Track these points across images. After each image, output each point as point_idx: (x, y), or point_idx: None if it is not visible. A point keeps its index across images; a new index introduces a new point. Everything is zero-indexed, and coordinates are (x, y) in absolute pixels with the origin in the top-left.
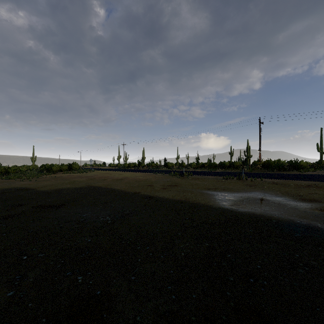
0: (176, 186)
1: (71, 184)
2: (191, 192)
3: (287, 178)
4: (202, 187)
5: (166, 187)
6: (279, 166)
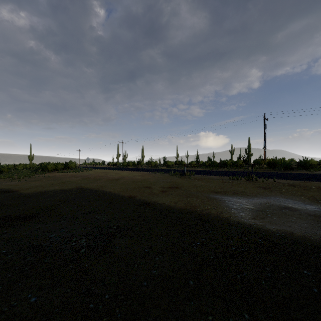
0: (177, 188)
1: (60, 185)
2: (196, 196)
3: (302, 179)
4: (208, 189)
5: (166, 189)
6: (287, 165)
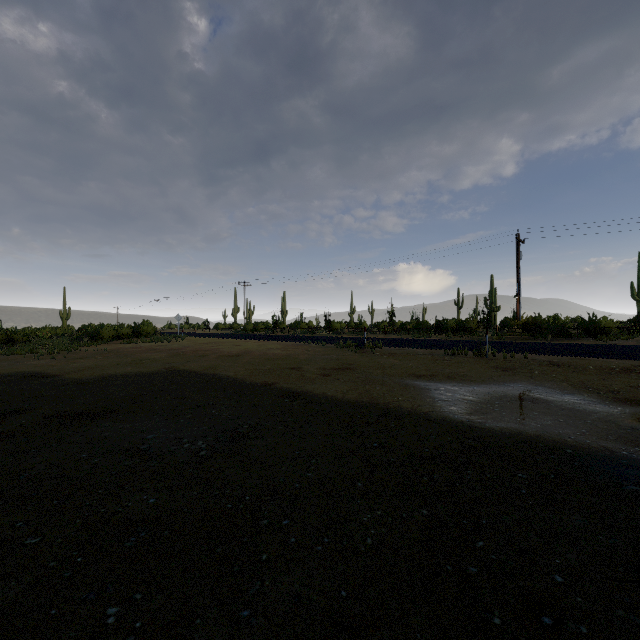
0: (350, 370)
1: (134, 366)
2: (382, 382)
3: (577, 353)
4: (404, 371)
5: (330, 372)
6: (558, 328)
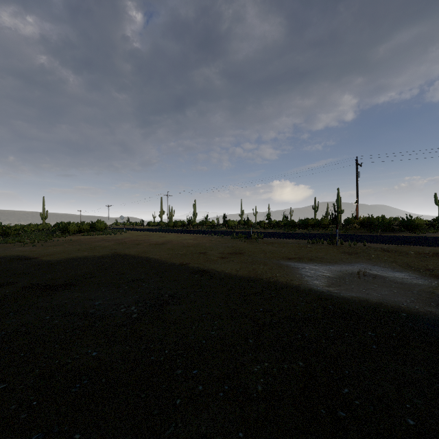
0: (241, 254)
1: (90, 251)
2: (264, 263)
3: (400, 242)
4: (279, 255)
5: (227, 256)
6: (385, 225)
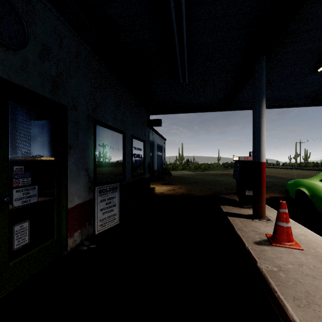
0: None
1: None
2: None
3: None
4: None
5: None
6: None
